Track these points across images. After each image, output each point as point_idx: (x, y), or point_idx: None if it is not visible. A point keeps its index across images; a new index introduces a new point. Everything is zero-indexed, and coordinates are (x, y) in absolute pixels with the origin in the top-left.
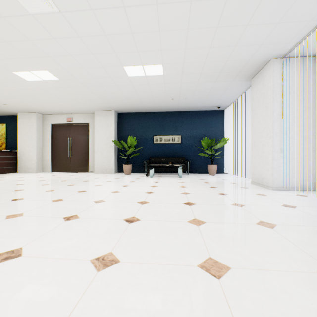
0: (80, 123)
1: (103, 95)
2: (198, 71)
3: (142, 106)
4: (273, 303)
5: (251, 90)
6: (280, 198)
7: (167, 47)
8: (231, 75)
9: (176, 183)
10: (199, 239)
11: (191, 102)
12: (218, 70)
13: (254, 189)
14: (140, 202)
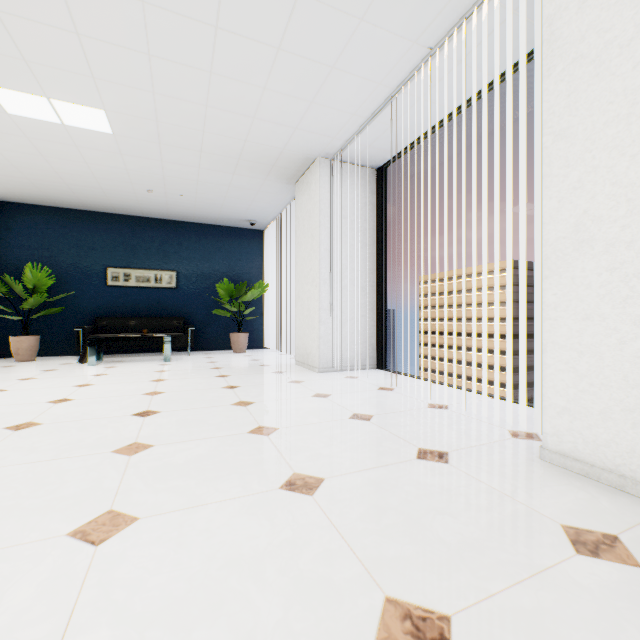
0: None
1: None
2: (195, 146)
3: (71, 194)
4: (172, 555)
5: (296, 202)
6: (320, 384)
7: (108, 76)
8: (260, 168)
9: (148, 373)
10: (113, 481)
11: (195, 204)
12: (234, 154)
13: (292, 374)
14: (13, 427)
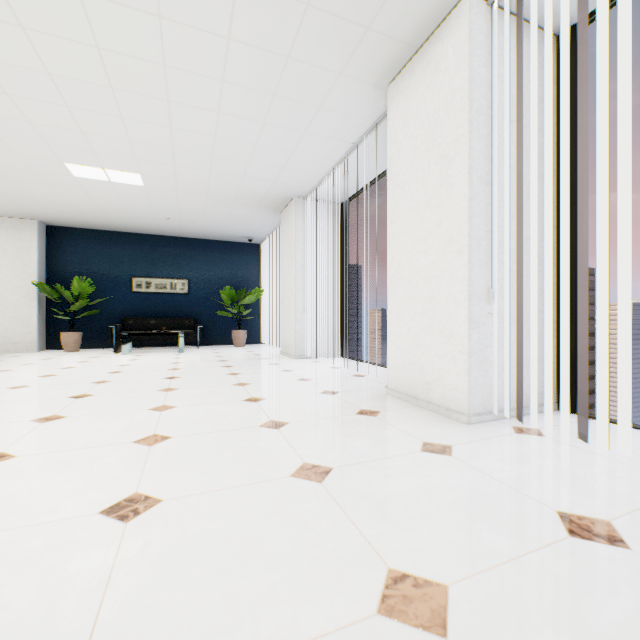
0: None
1: (11, 192)
2: (203, 192)
3: (107, 220)
4: (192, 413)
5: (281, 227)
6: (290, 365)
7: (146, 158)
8: (252, 204)
9: (168, 359)
10: (162, 398)
11: (203, 227)
12: (231, 196)
13: (274, 360)
14: (96, 382)
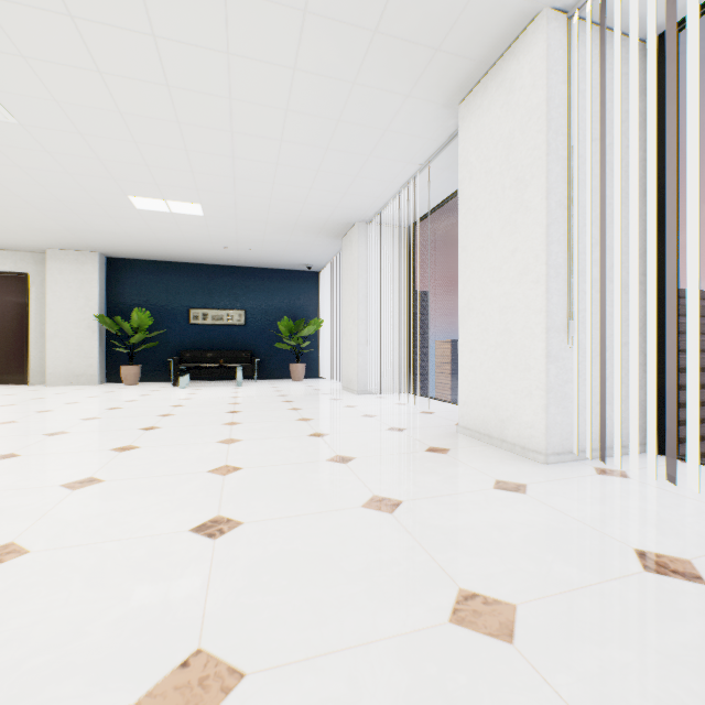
0: (3, 272)
1: (76, 226)
2: (262, 220)
3: (165, 251)
4: (259, 447)
5: (342, 254)
6: (353, 401)
7: (207, 188)
8: (312, 230)
9: (227, 393)
10: (227, 432)
11: (260, 255)
12: (291, 223)
13: (335, 395)
14: (161, 415)
